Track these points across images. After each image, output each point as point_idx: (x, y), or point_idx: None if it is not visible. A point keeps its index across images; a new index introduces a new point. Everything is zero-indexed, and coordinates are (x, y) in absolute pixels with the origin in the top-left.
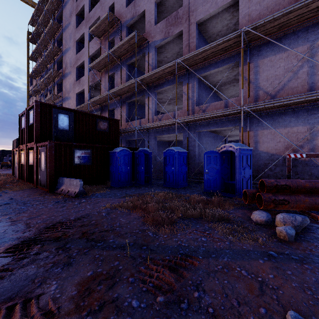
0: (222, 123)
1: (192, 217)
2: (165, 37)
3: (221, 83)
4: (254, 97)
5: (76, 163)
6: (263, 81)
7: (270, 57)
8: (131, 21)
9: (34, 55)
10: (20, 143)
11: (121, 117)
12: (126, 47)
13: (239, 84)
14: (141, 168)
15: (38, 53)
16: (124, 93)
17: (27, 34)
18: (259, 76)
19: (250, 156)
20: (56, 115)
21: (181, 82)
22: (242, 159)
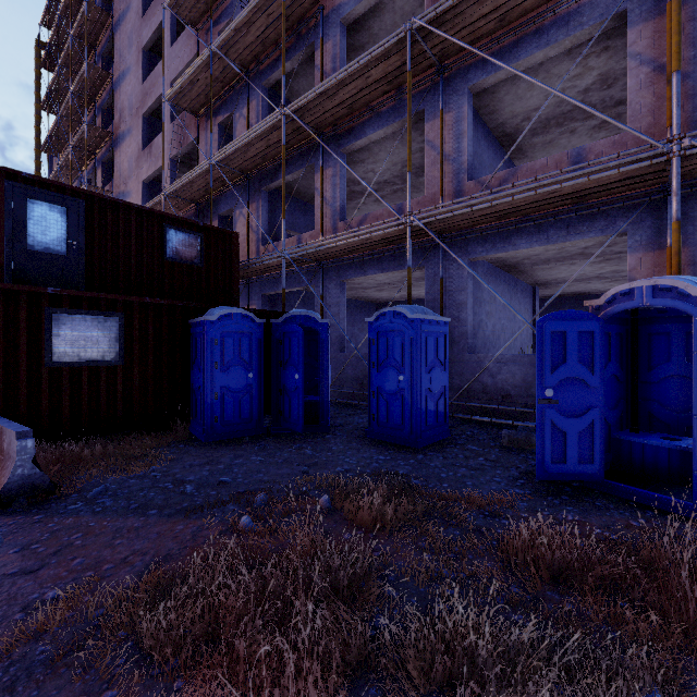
0: (562, 228)
1: None
2: None
3: (536, 122)
4: (693, 127)
5: (57, 361)
6: None
7: None
8: None
9: (52, 98)
10: None
11: (250, 232)
12: (259, 31)
13: (587, 128)
14: (293, 376)
15: (57, 89)
16: (255, 163)
17: (36, 46)
18: None
19: None
20: (18, 203)
21: (419, 113)
22: None
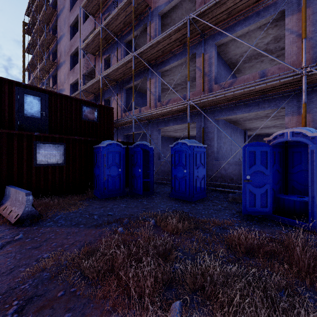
0: (256, 105)
1: None
2: None
3: (245, 57)
4: (313, 61)
5: (38, 164)
6: None
7: None
8: None
9: (30, 47)
10: None
11: (118, 107)
12: (122, 18)
13: (268, 60)
14: (138, 170)
15: (32, 43)
16: (120, 76)
17: (23, 24)
18: None
19: None
20: (21, 96)
21: (193, 54)
22: None
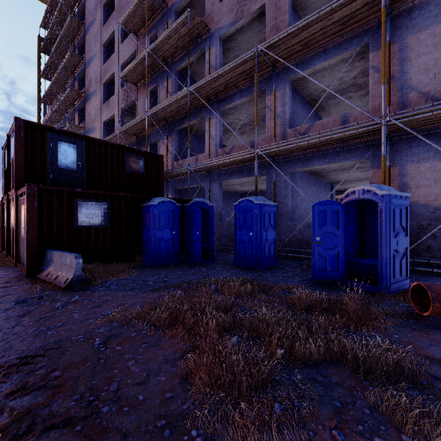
0: (337, 155)
1: (309, 360)
2: (237, 19)
3: (329, 93)
4: (400, 105)
5: (80, 225)
6: (418, 74)
7: (432, 27)
8: (182, 1)
9: (47, 71)
10: (4, 193)
11: (168, 153)
12: (174, 41)
13: (358, 95)
14: (196, 233)
15: (51, 66)
16: (171, 115)
17: (38, 40)
18: (410, 65)
19: (405, 211)
20: (54, 144)
21: (263, 90)
22: (393, 215)
